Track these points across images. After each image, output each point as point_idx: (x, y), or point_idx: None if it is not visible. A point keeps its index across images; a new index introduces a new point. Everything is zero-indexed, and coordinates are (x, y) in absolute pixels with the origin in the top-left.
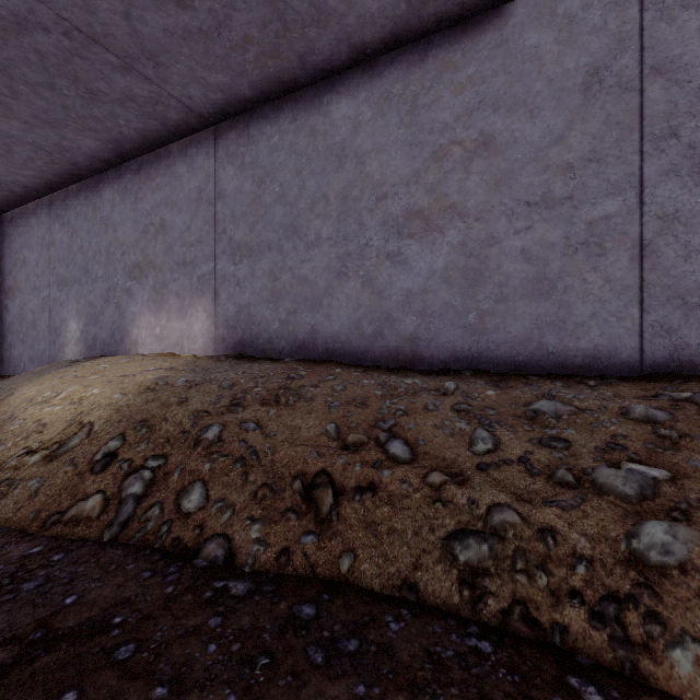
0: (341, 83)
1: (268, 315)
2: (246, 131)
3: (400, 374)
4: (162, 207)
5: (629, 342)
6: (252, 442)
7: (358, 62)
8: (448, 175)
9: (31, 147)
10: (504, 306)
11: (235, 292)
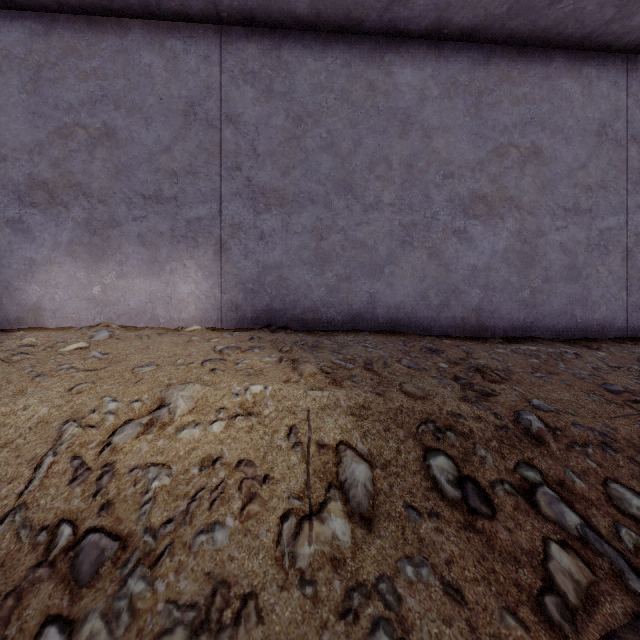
0: (406, 49)
1: (310, 279)
2: (276, 52)
3: (490, 342)
4: (106, 105)
5: (621, 315)
6: (584, 424)
7: (427, 36)
8: (508, 171)
9: None
10: (549, 286)
11: (257, 247)
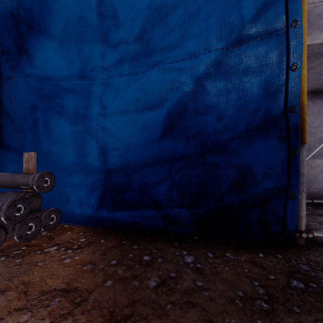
0: None
1: None
2: None
3: None
4: None
5: None
6: None
7: None
8: None
9: None
10: None
11: None
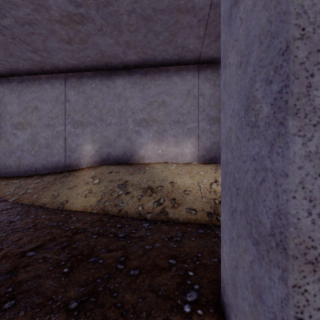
0: None
1: None
2: (217, 71)
3: None
4: (163, 94)
5: None
6: None
7: None
8: None
9: (98, 51)
10: None
11: (210, 137)
